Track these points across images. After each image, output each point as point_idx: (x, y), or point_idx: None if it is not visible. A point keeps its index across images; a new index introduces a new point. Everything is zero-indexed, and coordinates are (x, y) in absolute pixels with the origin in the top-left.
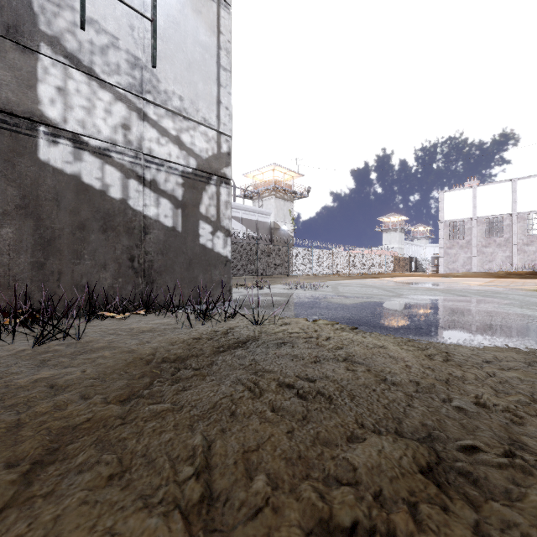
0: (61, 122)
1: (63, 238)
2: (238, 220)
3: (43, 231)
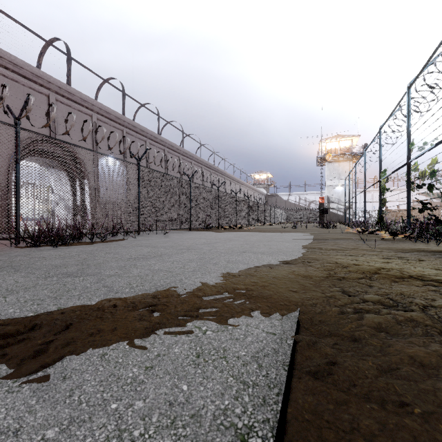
0: (331, 207)
1: (331, 217)
2: (423, 194)
3: (330, 217)
